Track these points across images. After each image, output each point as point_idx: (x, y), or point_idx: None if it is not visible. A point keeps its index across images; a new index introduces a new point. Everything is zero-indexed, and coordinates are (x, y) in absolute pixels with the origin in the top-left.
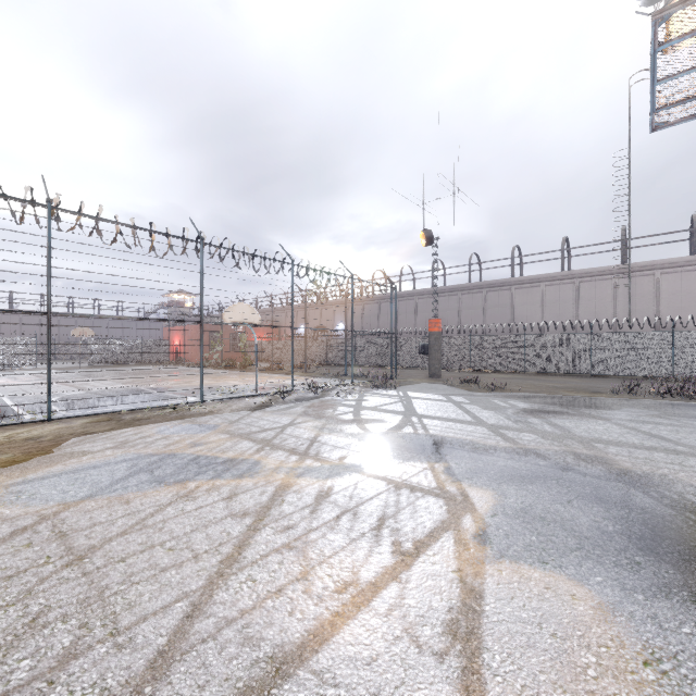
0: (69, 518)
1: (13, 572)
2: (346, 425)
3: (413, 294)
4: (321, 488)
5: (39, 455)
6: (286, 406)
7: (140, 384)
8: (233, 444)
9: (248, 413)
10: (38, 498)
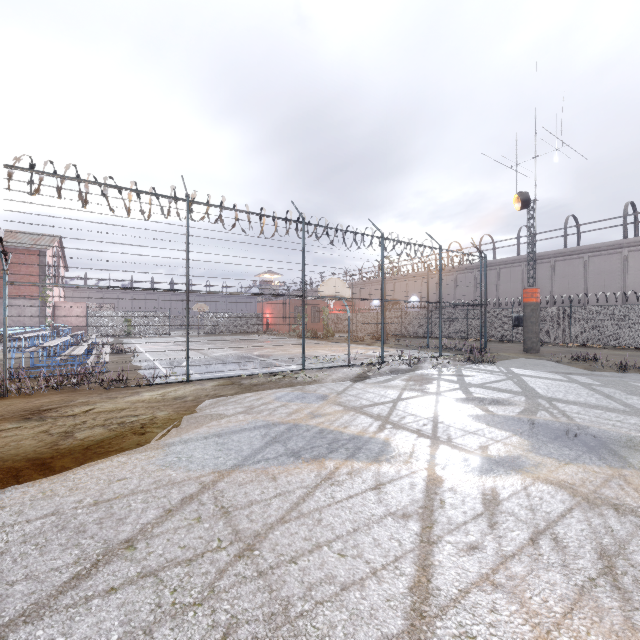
0: (226, 490)
1: (191, 554)
2: (462, 405)
3: (495, 263)
4: (482, 489)
5: (187, 414)
6: (384, 378)
7: (246, 351)
8: (350, 418)
9: (350, 384)
10: (195, 462)
